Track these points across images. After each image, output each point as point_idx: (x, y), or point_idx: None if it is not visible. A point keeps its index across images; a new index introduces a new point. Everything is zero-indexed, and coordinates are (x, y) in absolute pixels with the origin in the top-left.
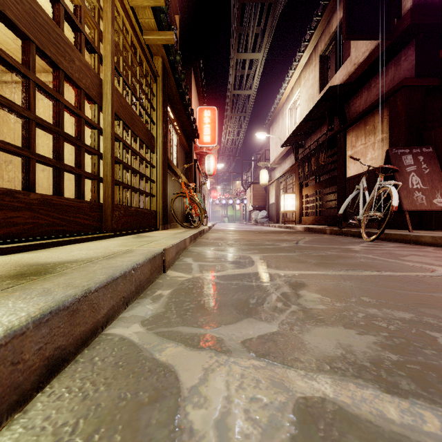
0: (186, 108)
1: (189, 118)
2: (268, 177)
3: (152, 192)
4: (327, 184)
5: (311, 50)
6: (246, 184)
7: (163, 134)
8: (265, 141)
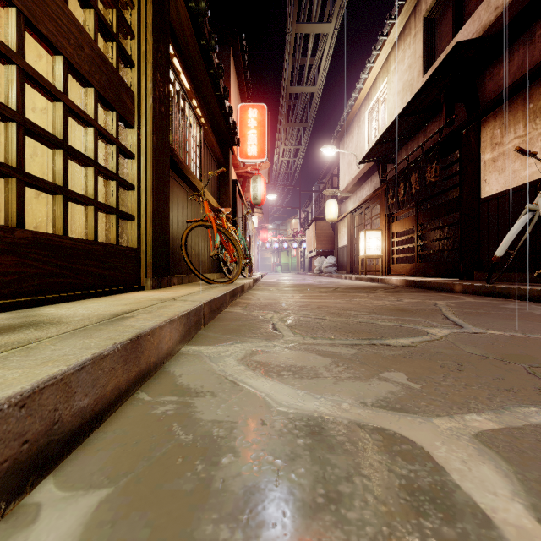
0: (215, 86)
1: (222, 107)
2: (337, 210)
3: (129, 209)
4: (438, 213)
5: (409, 13)
6: (305, 222)
7: (155, 93)
8: (331, 165)
